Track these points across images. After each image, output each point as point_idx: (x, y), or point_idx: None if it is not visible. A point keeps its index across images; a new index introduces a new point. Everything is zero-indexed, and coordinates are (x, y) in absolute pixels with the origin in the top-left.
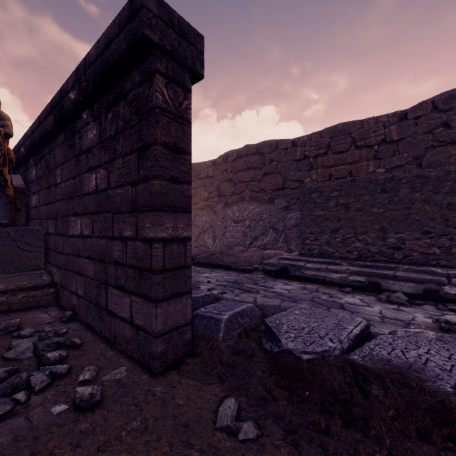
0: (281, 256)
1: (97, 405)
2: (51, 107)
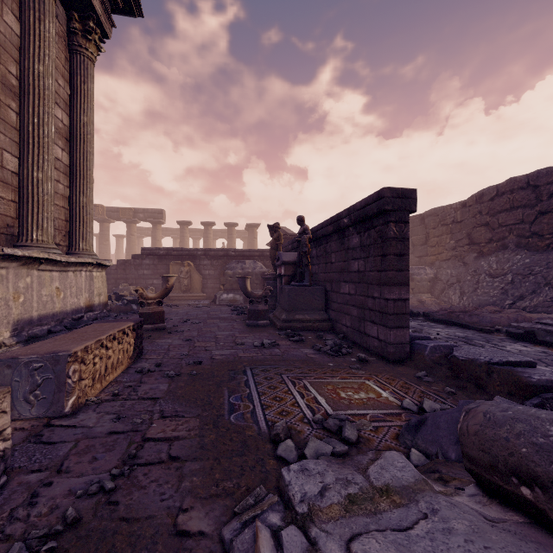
0: (540, 320)
1: (366, 362)
2: (331, 221)
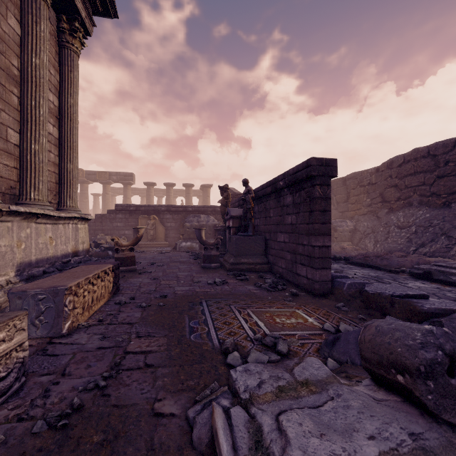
0: (436, 263)
1: (297, 296)
2: (270, 184)
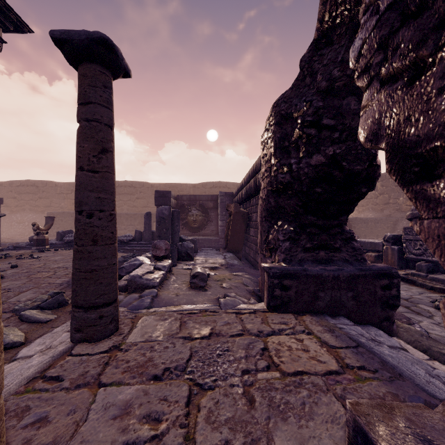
0: None
1: None
2: None
